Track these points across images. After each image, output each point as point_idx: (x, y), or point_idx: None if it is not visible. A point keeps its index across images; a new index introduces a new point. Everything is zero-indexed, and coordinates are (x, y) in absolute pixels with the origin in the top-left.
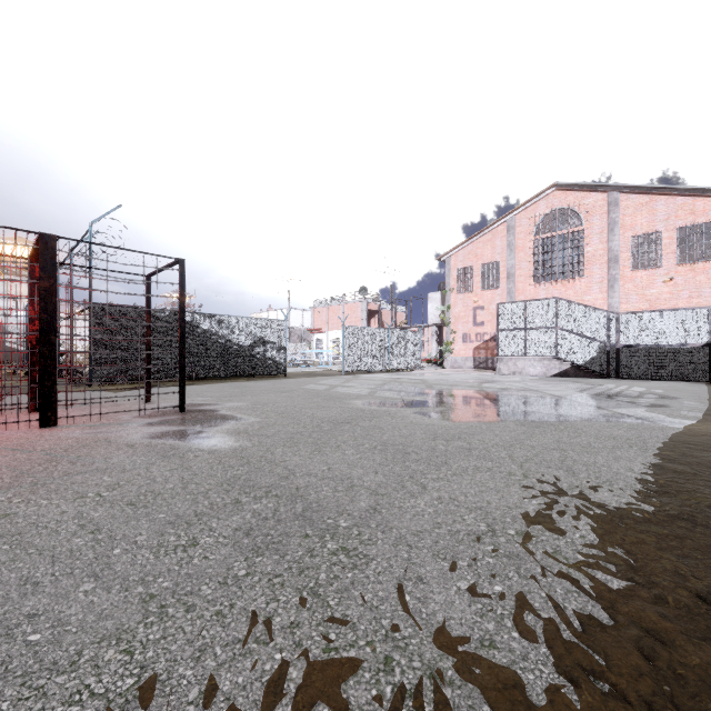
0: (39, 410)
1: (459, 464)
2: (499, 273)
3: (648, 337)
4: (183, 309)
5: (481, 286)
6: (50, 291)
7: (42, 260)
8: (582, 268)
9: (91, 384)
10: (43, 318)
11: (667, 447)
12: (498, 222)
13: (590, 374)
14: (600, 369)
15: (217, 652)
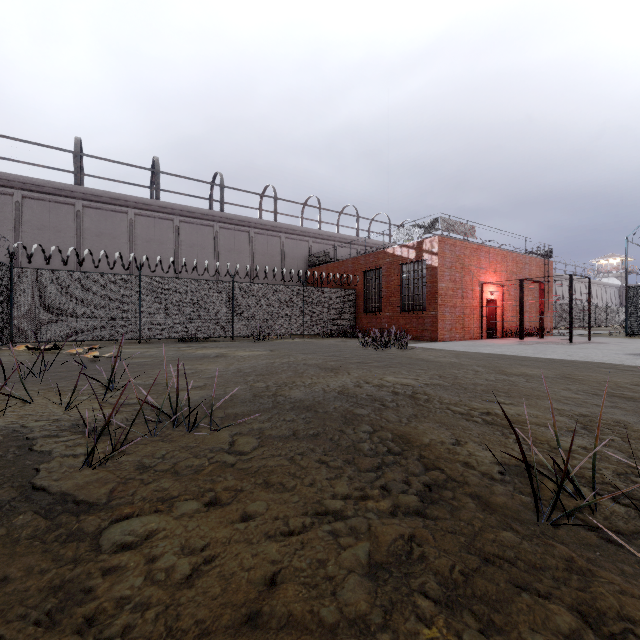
0: (519, 334)
1: (526, 350)
2: None
3: None
4: (571, 296)
5: None
6: (522, 297)
7: (520, 288)
8: None
9: (626, 335)
10: (520, 306)
11: (608, 362)
12: None
13: None
14: None
15: (444, 345)
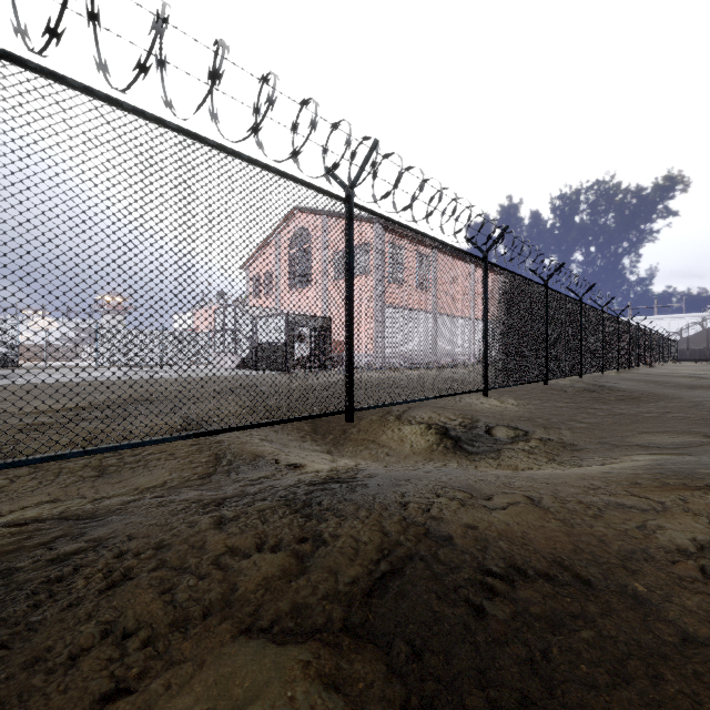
0: None
1: None
2: (273, 282)
3: (267, 336)
4: None
5: (264, 292)
6: None
7: None
8: (309, 278)
9: None
10: None
11: None
12: (271, 238)
13: (247, 367)
14: (251, 362)
15: None
